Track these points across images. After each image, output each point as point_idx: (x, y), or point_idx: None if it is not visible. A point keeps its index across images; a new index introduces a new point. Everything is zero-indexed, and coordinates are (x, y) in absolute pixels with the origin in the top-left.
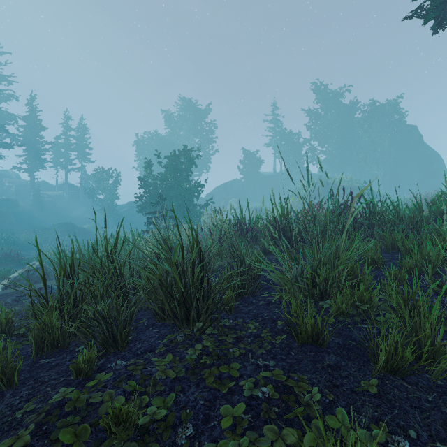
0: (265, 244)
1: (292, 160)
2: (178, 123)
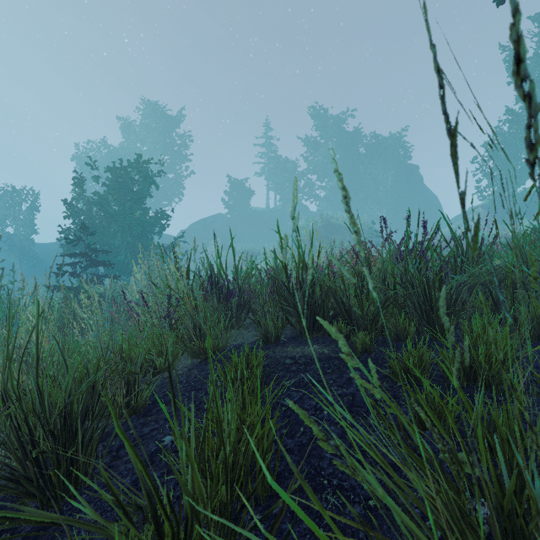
0: (266, 323)
1: (288, 194)
2: (139, 133)
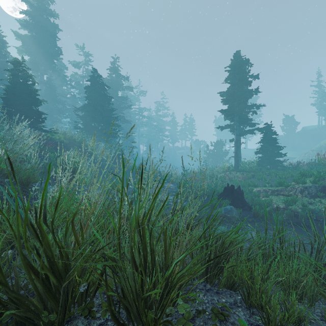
0: None
1: None
2: None
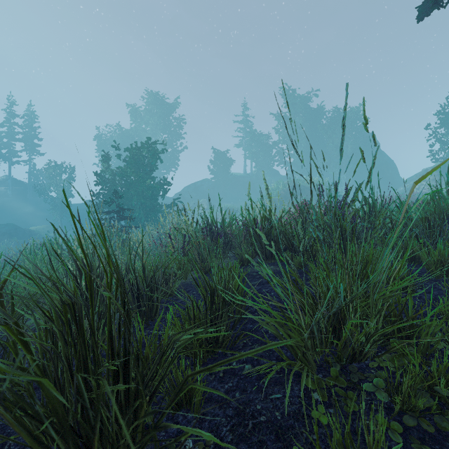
0: (242, 253)
1: (262, 161)
2: (144, 117)
